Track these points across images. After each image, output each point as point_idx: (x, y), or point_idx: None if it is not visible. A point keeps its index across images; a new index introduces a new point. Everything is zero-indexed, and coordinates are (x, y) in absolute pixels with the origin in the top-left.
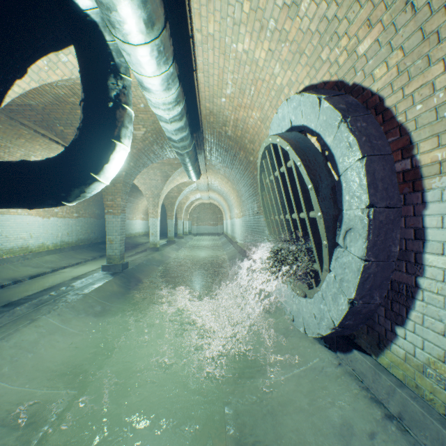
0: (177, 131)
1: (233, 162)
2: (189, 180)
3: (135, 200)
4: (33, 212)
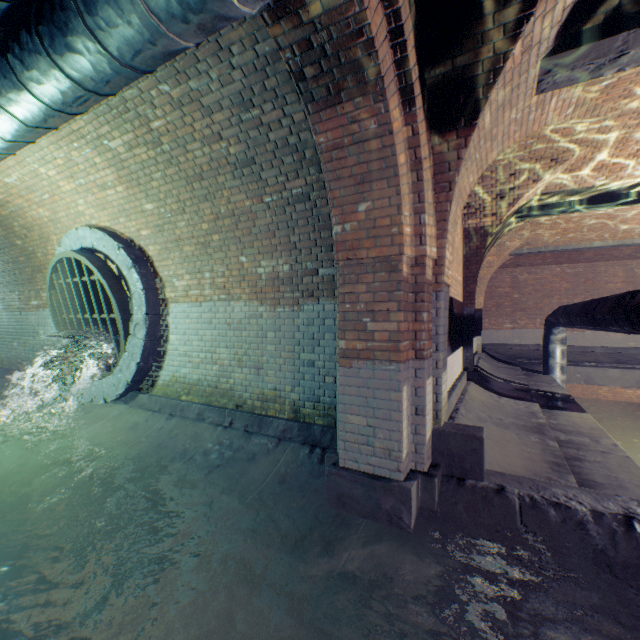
0: None
1: None
2: None
3: None
4: None
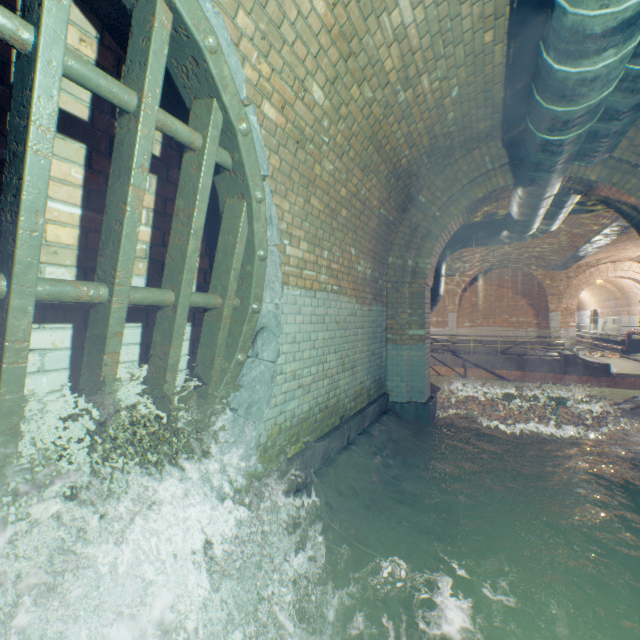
0: None
1: None
2: None
3: None
4: None
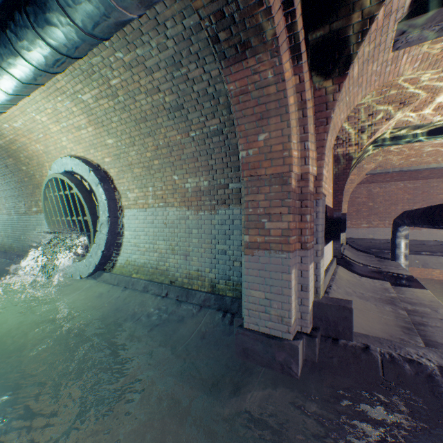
0: None
1: None
2: None
3: None
4: None
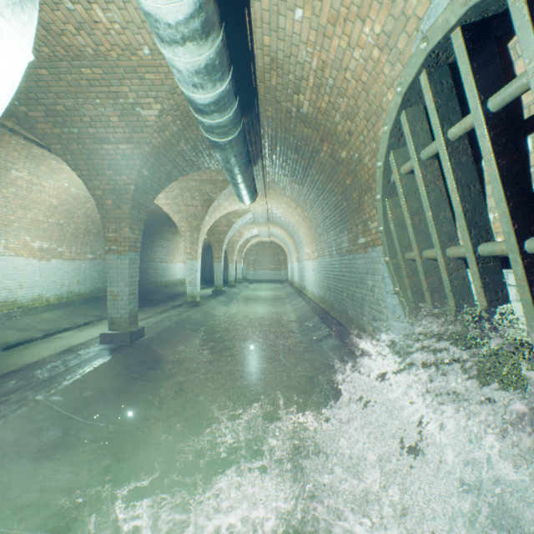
0: (202, 75)
1: (306, 171)
2: (241, 209)
3: (174, 237)
4: (23, 252)
